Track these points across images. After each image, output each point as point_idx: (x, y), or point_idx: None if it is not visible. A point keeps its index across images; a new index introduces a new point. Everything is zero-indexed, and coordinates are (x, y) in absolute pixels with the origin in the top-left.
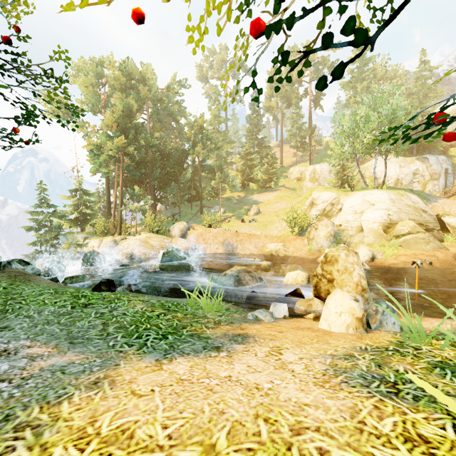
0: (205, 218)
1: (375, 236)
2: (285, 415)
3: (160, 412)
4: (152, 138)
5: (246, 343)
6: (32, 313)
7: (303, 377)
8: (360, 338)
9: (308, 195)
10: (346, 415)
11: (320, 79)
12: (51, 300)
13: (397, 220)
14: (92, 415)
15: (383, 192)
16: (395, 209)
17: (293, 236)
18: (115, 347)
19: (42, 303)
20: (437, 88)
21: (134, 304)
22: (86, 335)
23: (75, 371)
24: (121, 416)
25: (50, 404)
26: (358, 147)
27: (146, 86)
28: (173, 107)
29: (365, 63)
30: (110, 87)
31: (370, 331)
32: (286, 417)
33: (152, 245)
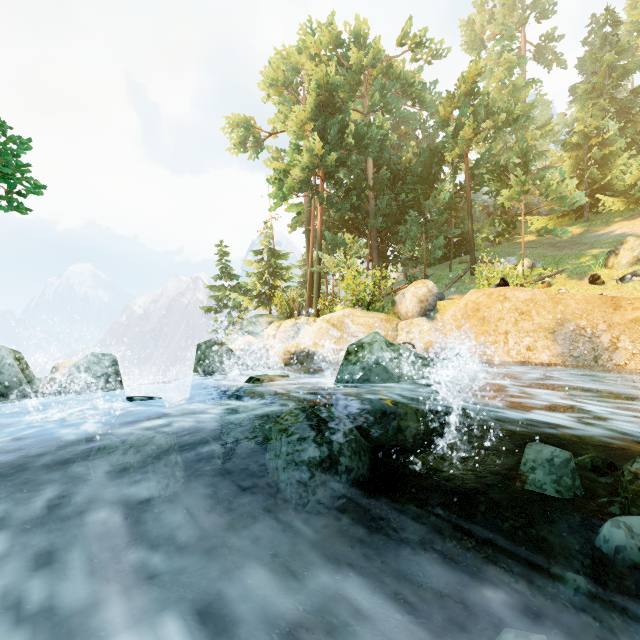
0: (485, 272)
1: None
2: None
3: None
4: (367, 131)
5: None
6: None
7: None
8: None
9: None
10: None
11: None
12: None
13: None
14: None
15: None
16: None
17: None
18: None
19: None
20: None
21: None
22: None
23: None
24: None
25: None
26: None
27: (362, 50)
28: (412, 76)
29: None
30: (306, 76)
31: None
32: None
33: (352, 334)
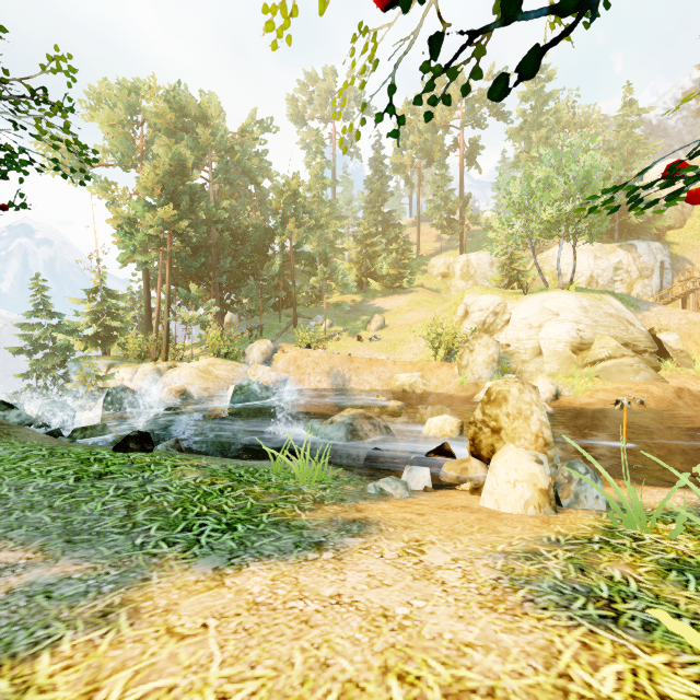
0: (301, 334)
1: (560, 362)
2: (434, 667)
3: (216, 667)
4: (217, 209)
5: (366, 535)
6: (5, 490)
7: (460, 593)
8: (547, 522)
9: (458, 300)
10: (537, 663)
11: (497, 82)
12: (42, 467)
13: (592, 338)
14: (91, 677)
15: (571, 296)
16: (588, 322)
17: (437, 363)
18: (144, 547)
19: (25, 472)
20: (648, 142)
21: (182, 472)
22: (96, 528)
23: (70, 593)
24: (145, 678)
25: (17, 658)
26: (533, 226)
27: (208, 127)
28: (251, 162)
29: (543, 102)
30: (150, 128)
31: (560, 510)
32: (435, 670)
33: (217, 376)
